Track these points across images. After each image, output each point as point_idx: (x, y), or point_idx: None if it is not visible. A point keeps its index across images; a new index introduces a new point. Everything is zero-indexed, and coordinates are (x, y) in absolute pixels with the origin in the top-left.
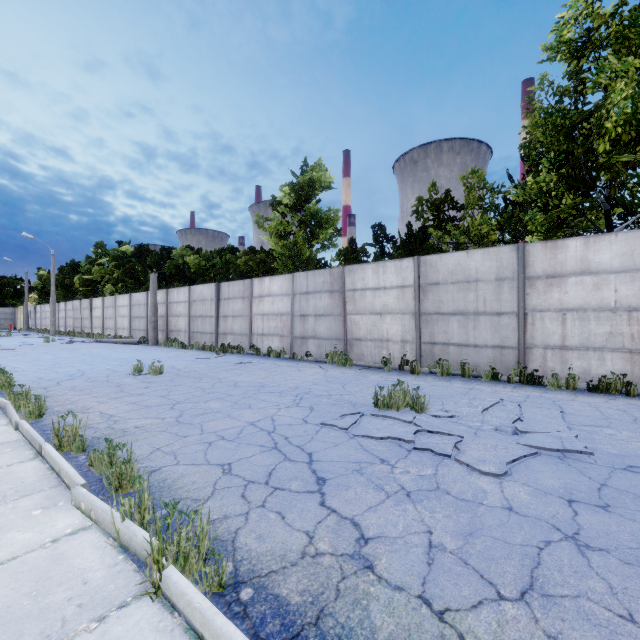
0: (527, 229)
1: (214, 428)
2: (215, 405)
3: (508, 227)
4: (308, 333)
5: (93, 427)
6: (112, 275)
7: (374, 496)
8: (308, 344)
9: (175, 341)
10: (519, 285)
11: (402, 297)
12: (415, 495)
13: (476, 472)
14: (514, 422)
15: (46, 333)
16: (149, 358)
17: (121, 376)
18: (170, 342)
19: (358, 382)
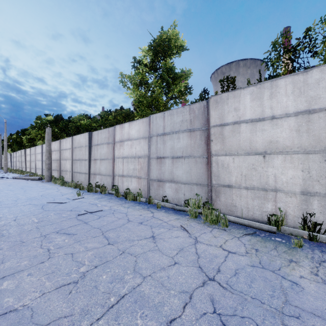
0: None
1: None
2: None
3: None
4: (165, 176)
5: None
6: (41, 135)
7: None
8: (165, 187)
9: (59, 179)
10: None
11: (306, 128)
12: None
13: None
14: None
15: None
16: (7, 200)
17: None
18: (56, 180)
19: None
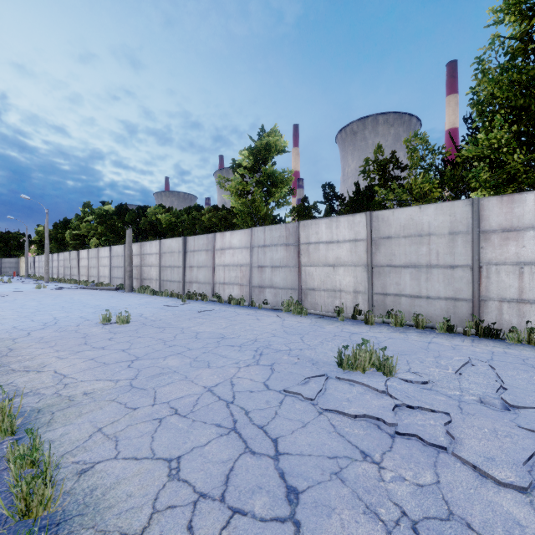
0: (469, 186)
1: (168, 396)
2: (173, 362)
3: (451, 184)
4: (265, 283)
5: (39, 393)
6: (96, 230)
7: (369, 532)
8: (265, 293)
9: (147, 288)
10: (474, 239)
11: (354, 250)
12: (425, 531)
13: (490, 480)
14: (497, 391)
15: (42, 280)
16: (122, 305)
17: (90, 325)
18: (143, 289)
19: (315, 333)
